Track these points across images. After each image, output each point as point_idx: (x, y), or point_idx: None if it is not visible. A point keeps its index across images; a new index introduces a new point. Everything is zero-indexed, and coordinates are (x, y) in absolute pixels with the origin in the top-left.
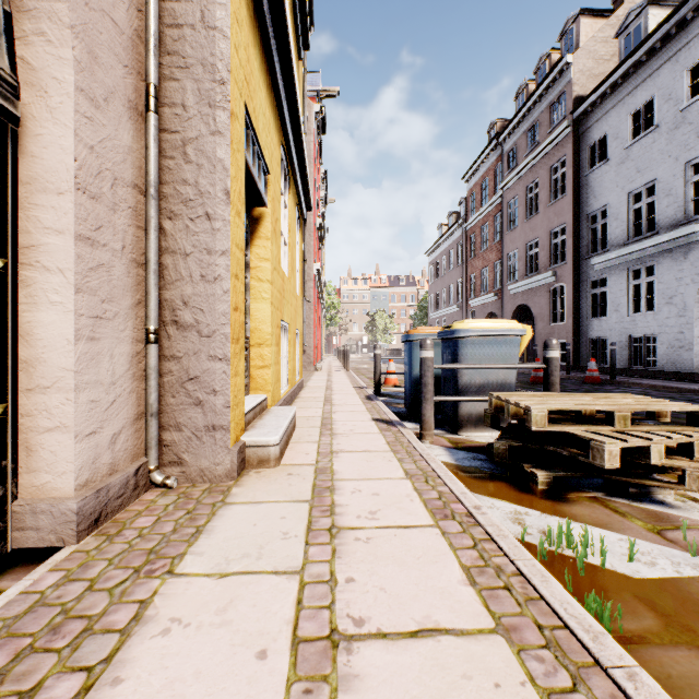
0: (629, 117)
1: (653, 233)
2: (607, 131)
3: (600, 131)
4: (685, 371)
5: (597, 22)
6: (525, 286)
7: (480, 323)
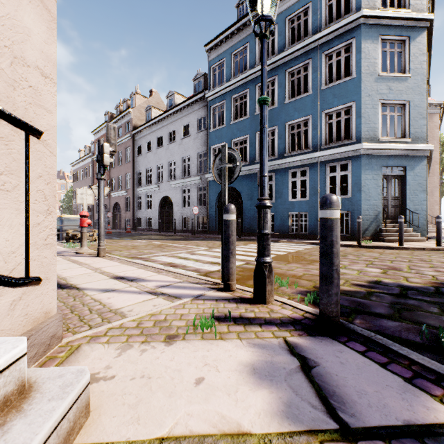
0: (147, 143)
1: (151, 184)
2: (142, 144)
3: (140, 143)
4: (157, 228)
5: (142, 99)
6: (118, 194)
7: (69, 216)
